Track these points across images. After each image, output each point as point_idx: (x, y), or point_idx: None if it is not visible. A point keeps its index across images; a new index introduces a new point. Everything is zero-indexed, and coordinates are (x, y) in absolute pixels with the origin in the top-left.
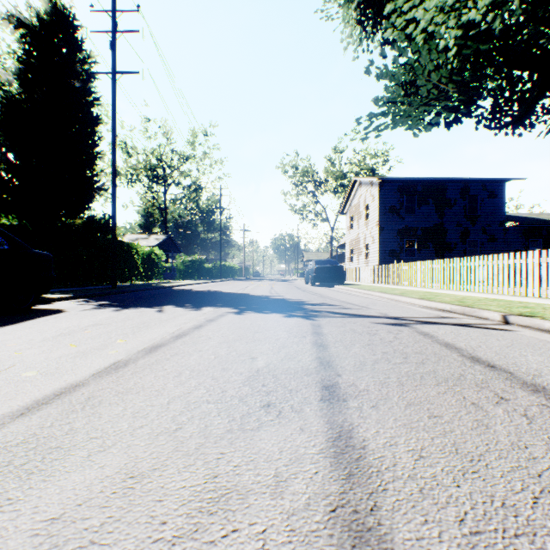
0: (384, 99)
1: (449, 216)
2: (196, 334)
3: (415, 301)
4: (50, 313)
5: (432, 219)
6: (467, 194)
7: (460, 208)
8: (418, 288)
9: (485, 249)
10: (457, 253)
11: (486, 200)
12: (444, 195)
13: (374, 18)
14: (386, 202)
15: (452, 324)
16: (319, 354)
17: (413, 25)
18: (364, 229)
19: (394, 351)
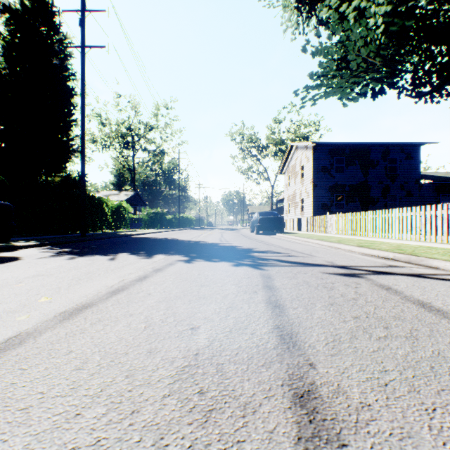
0: (319, 73)
1: (373, 174)
2: (136, 289)
3: (355, 248)
4: (4, 261)
5: (358, 177)
6: (387, 156)
7: (381, 168)
8: (350, 236)
9: (403, 203)
10: (379, 206)
11: (404, 161)
12: (368, 157)
13: (310, 3)
14: (319, 163)
15: (406, 274)
16: (276, 321)
17: (346, 4)
18: (300, 186)
19: (366, 316)
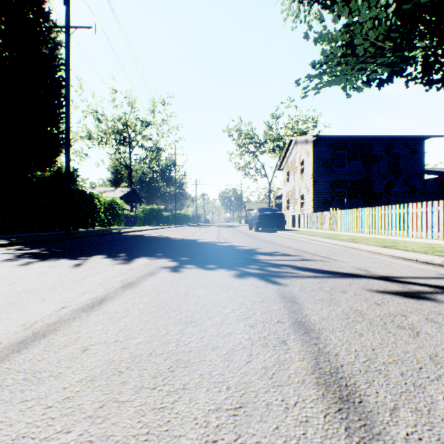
0: (322, 60)
1: (375, 169)
2: (68, 333)
3: (381, 249)
4: None
5: (360, 172)
6: (390, 150)
7: (384, 163)
8: (359, 233)
9: (407, 199)
10: (382, 203)
11: (408, 156)
12: (371, 151)
13: None
14: (319, 157)
15: None
16: None
17: None
18: (300, 182)
19: None
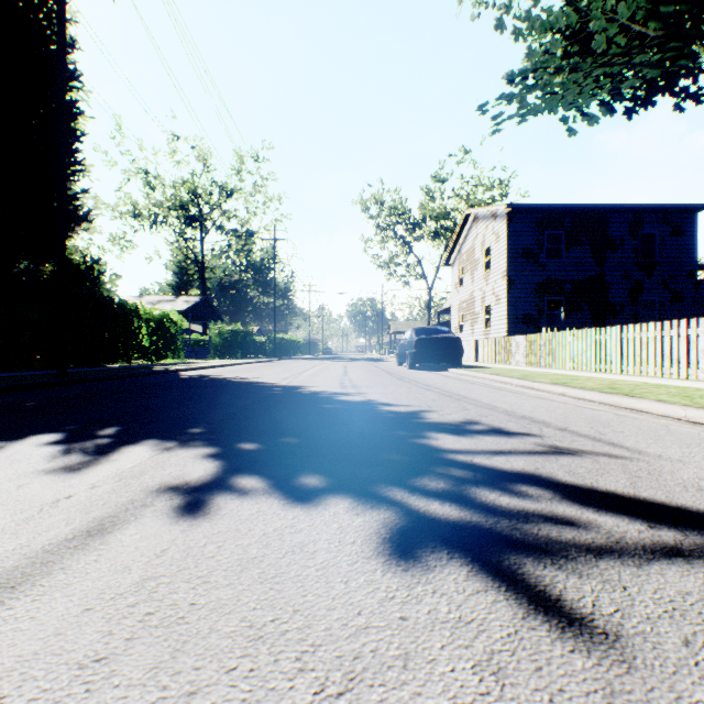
0: (528, 65)
1: (613, 263)
2: None
3: None
4: None
5: (587, 268)
6: (639, 230)
7: (628, 251)
8: (604, 374)
9: (667, 313)
10: (625, 319)
11: (668, 239)
12: (605, 232)
13: None
14: (518, 242)
15: None
16: None
17: None
18: (483, 285)
19: None
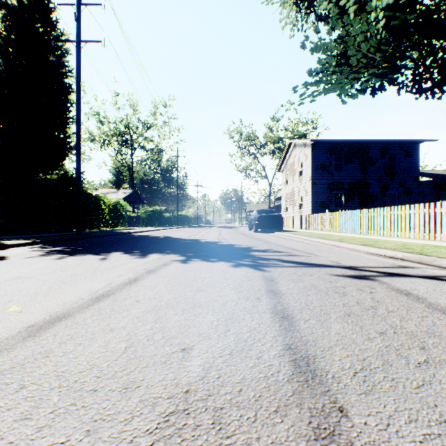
0: (318, 69)
1: (371, 172)
2: (122, 294)
3: (359, 247)
4: None
5: (357, 175)
6: (386, 154)
7: (380, 165)
8: (351, 234)
9: (402, 201)
10: (378, 204)
11: (403, 159)
12: (367, 155)
13: None
14: (317, 160)
15: (422, 276)
16: (286, 338)
17: None
18: (298, 184)
19: (394, 331)
